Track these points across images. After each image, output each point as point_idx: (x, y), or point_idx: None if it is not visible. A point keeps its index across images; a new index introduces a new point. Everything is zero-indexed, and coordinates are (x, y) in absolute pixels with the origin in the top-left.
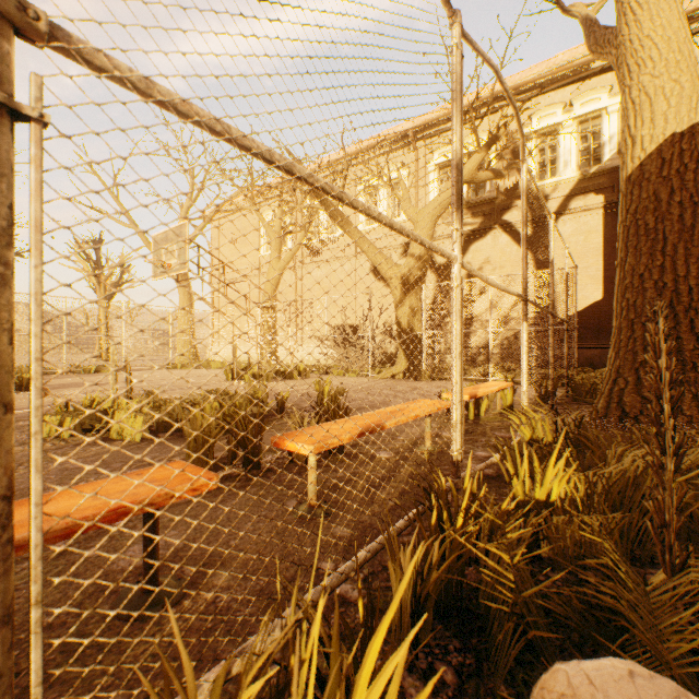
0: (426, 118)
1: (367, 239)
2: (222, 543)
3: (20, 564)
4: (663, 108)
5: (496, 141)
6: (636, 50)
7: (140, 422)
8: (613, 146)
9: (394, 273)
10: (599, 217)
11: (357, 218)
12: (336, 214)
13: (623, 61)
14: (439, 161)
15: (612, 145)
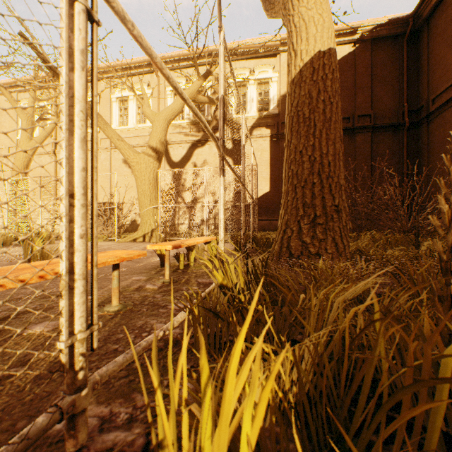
0: (165, 55)
1: (111, 127)
2: None
3: None
4: (314, 32)
5: (210, 74)
6: None
7: None
8: (275, 102)
9: (135, 158)
10: (268, 142)
11: (112, 120)
12: None
13: None
14: None
15: (274, 101)
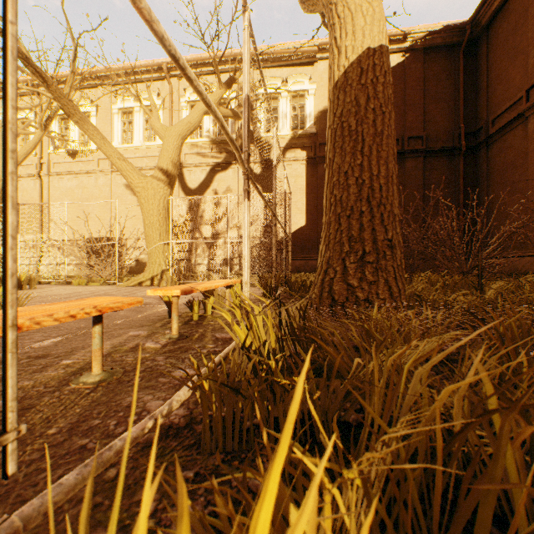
0: None
1: (110, 143)
2: None
3: None
4: (362, 24)
5: (234, 82)
6: None
7: None
8: (312, 119)
9: (141, 182)
10: (303, 167)
11: (113, 136)
12: (68, 105)
13: None
14: (191, 99)
15: (311, 118)
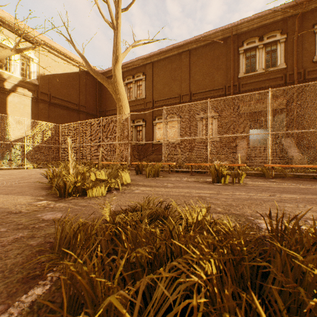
0: None
1: None
2: (181, 175)
3: (193, 177)
4: (128, 110)
5: (21, 52)
6: (123, 95)
7: (128, 175)
8: (35, 76)
9: None
10: (30, 101)
11: None
12: None
13: (120, 94)
14: None
15: (35, 75)
